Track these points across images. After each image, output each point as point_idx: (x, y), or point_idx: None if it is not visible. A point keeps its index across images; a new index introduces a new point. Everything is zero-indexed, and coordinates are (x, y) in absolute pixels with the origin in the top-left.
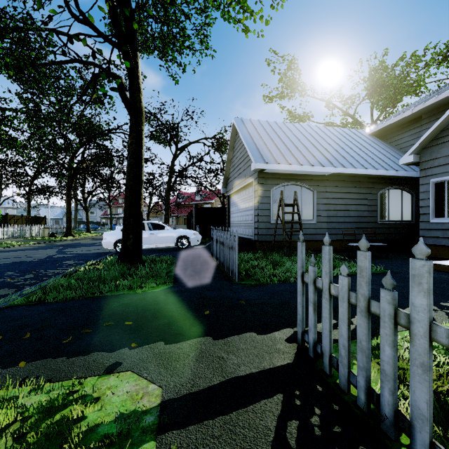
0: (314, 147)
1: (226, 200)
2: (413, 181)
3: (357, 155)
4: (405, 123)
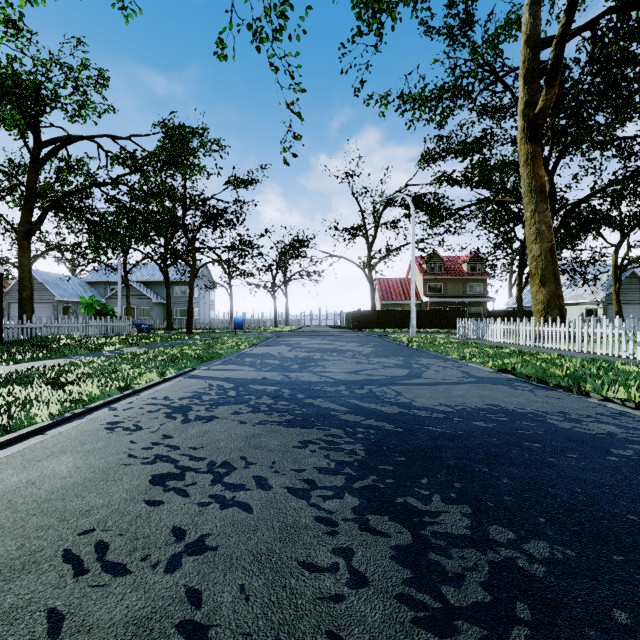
0: (71, 290)
1: (5, 304)
2: (102, 304)
3: (86, 294)
4: (99, 282)
